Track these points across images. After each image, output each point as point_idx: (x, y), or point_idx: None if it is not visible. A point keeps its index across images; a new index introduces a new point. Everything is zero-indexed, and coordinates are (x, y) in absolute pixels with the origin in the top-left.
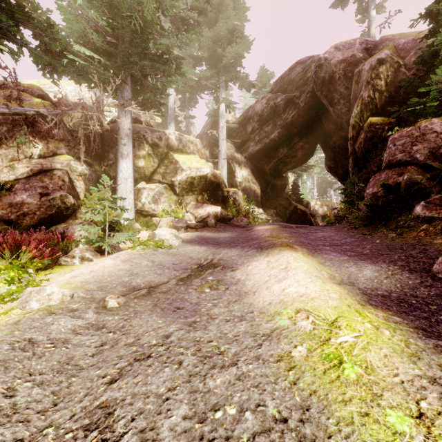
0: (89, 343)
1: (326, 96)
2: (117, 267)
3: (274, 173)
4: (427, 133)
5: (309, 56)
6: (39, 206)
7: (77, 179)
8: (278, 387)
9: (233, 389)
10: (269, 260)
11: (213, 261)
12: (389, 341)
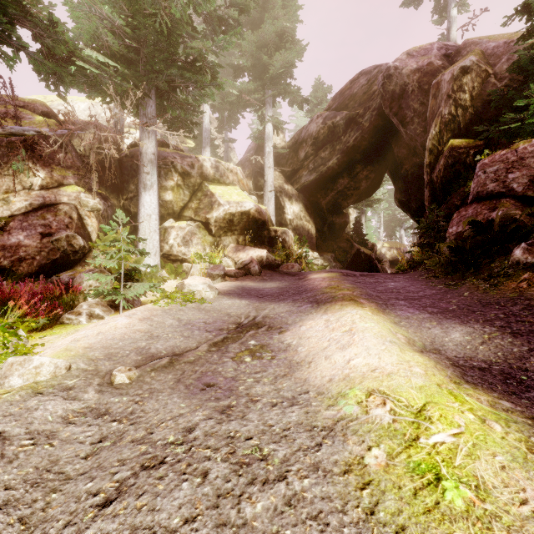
0: (83, 438)
1: (396, 113)
2: (132, 328)
3: (332, 209)
4: (527, 157)
5: (375, 66)
6: (39, 249)
7: (88, 215)
8: (348, 518)
9: (280, 521)
10: (328, 318)
11: (257, 319)
12: (503, 442)
